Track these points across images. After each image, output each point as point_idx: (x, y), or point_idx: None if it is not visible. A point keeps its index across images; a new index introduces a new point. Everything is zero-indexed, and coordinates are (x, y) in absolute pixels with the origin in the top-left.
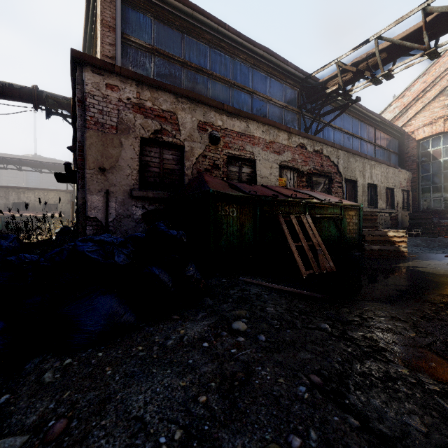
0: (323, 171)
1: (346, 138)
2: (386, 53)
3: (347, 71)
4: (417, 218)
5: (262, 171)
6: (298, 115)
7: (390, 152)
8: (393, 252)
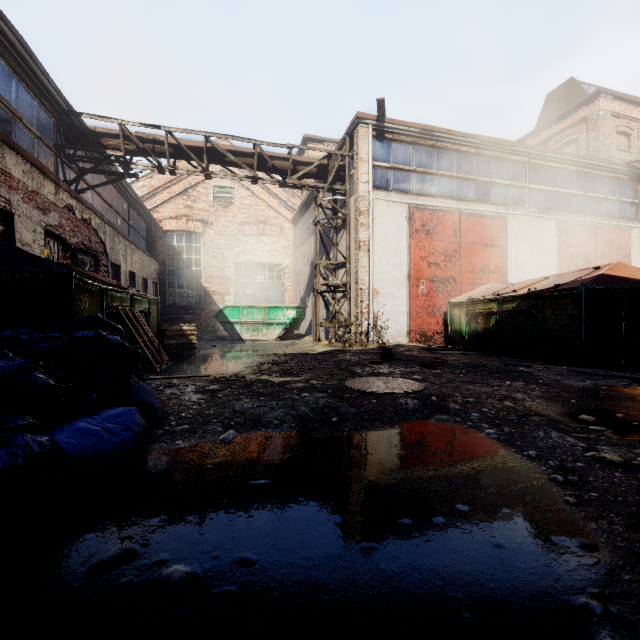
0: (91, 248)
1: (105, 209)
2: (173, 150)
3: (131, 140)
4: (170, 314)
5: (24, 235)
6: (55, 158)
7: (141, 236)
8: (188, 345)
